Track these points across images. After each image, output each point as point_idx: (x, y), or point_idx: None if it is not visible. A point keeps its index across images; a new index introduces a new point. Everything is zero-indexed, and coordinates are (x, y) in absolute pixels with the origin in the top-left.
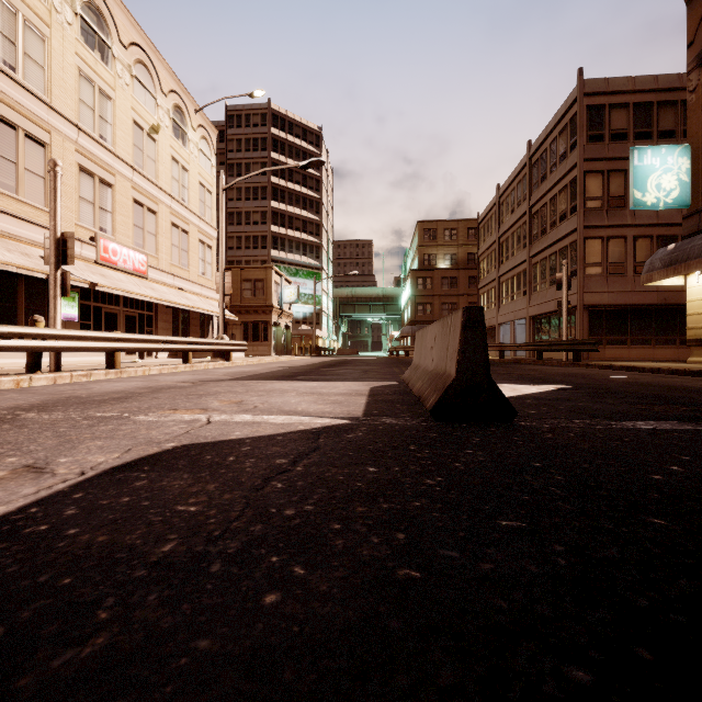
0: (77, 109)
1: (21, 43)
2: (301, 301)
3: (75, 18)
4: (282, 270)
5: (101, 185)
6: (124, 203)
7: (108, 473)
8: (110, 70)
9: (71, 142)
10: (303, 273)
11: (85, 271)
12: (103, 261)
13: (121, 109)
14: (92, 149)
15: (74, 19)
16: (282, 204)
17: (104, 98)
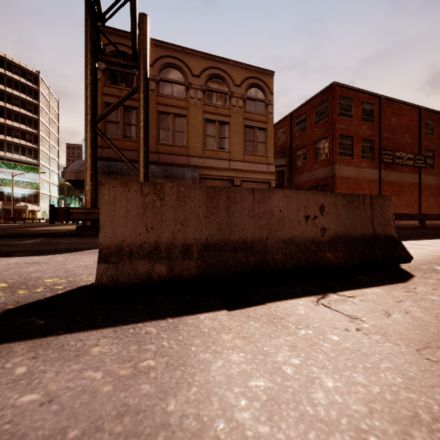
0: None
1: None
2: (19, 186)
3: None
4: (0, 164)
5: None
6: None
7: None
8: None
9: None
10: (21, 167)
11: None
12: None
13: None
14: None
15: None
16: (1, 118)
17: None
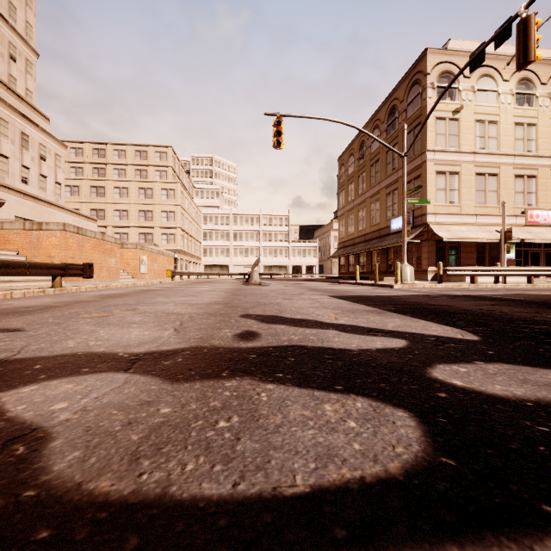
0: (513, 145)
1: (486, 134)
2: None
3: (512, 98)
4: None
5: (527, 179)
6: (544, 183)
7: (516, 294)
8: (533, 108)
9: (510, 165)
10: None
11: (517, 232)
12: (529, 223)
13: (541, 125)
14: (522, 162)
15: (511, 99)
16: None
17: (530, 127)
